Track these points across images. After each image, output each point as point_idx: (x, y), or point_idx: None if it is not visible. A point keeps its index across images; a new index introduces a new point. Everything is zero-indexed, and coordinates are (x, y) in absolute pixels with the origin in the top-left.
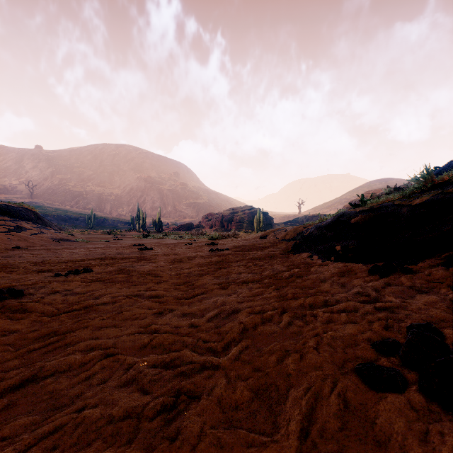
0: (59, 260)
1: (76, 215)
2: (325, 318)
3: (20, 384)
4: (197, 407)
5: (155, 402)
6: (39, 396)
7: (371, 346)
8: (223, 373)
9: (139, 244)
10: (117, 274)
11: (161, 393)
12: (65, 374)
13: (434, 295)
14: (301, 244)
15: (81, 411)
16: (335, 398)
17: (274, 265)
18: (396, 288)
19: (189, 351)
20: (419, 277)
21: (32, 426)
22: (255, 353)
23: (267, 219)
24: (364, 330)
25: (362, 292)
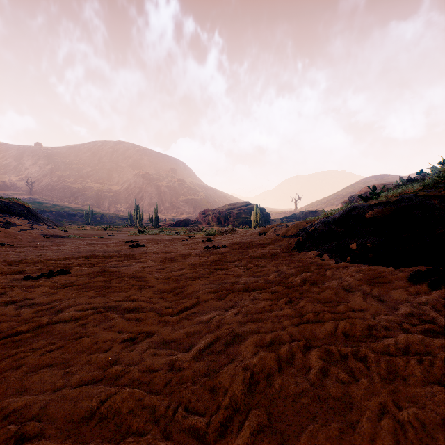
0: (39, 258)
1: (74, 211)
2: (384, 367)
3: None
4: None
5: None
6: None
7: None
8: None
9: (132, 240)
10: (96, 277)
11: None
12: None
13: None
14: (306, 241)
15: None
16: None
17: (280, 267)
18: None
19: (156, 444)
20: None
21: None
22: None
23: (264, 214)
24: None
25: (418, 314)
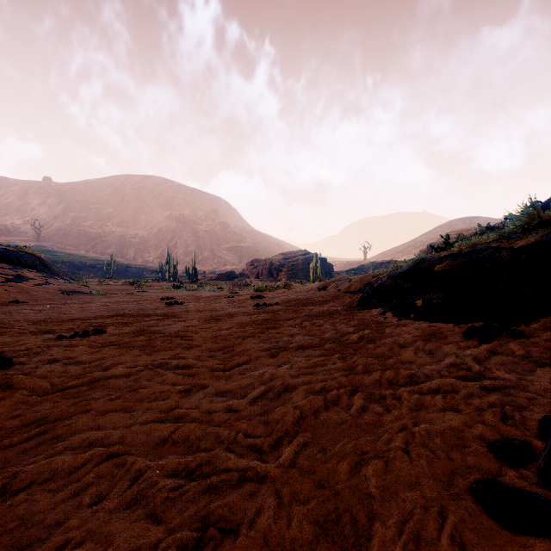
0: (65, 317)
1: (92, 262)
2: (413, 402)
3: None
4: None
5: (168, 542)
6: (3, 524)
7: (488, 449)
8: (272, 489)
9: (168, 297)
10: (137, 337)
11: (179, 524)
12: (46, 487)
13: None
14: (370, 298)
15: None
16: (449, 544)
17: (338, 325)
18: (505, 358)
19: (224, 452)
20: (534, 342)
21: None
22: (318, 456)
23: (325, 266)
24: (472, 422)
25: (459, 364)
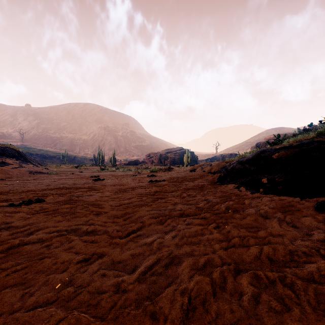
0: (23, 189)
1: (54, 154)
2: (313, 296)
3: None
4: None
5: None
6: None
7: None
8: None
9: (95, 176)
10: (64, 205)
11: None
12: None
13: None
14: (226, 176)
15: None
16: None
17: (207, 196)
18: None
19: None
20: None
21: None
22: None
23: (193, 156)
24: None
25: None
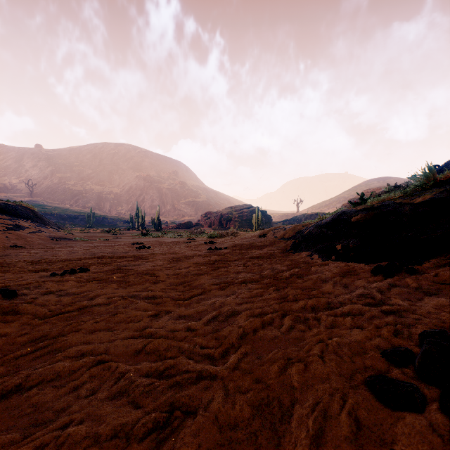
0: (56, 259)
1: (75, 214)
2: (329, 322)
3: (3, 395)
4: (192, 425)
5: (146, 419)
6: (22, 410)
7: (381, 355)
8: (221, 384)
9: (138, 243)
10: (114, 274)
11: (153, 408)
12: (52, 384)
13: (443, 298)
14: (301, 243)
15: (66, 428)
16: (346, 417)
17: (274, 265)
18: (401, 289)
19: (185, 358)
20: (425, 277)
21: (11, 446)
22: (256, 361)
23: (265, 217)
24: (371, 336)
25: (366, 294)
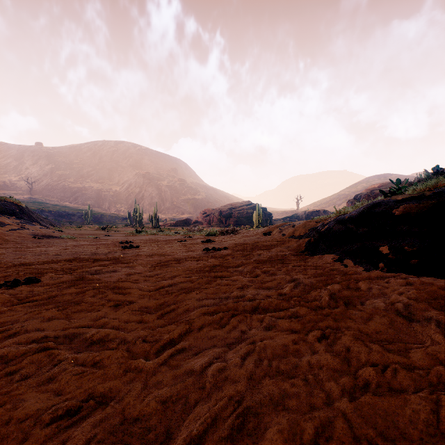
0: (15, 262)
1: (73, 211)
2: None
3: None
4: None
5: None
6: None
7: None
8: None
9: (127, 241)
10: (68, 288)
11: None
12: None
13: None
14: (318, 242)
15: None
16: None
17: (294, 275)
18: None
19: None
20: None
21: None
22: None
23: (265, 214)
24: None
25: None
